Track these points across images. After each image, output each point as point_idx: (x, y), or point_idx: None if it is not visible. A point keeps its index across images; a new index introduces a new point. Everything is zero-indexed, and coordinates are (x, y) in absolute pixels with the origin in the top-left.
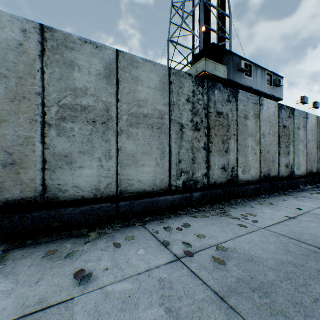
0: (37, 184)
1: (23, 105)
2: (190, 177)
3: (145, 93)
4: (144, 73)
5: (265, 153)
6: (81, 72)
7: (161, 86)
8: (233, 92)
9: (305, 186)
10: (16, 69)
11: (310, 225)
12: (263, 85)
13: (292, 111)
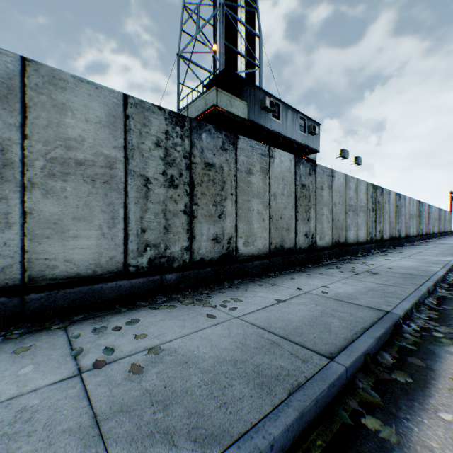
0: None
1: None
2: (161, 252)
3: (80, 129)
4: (77, 99)
5: (277, 219)
6: None
7: (109, 120)
8: (231, 137)
9: (330, 259)
10: None
11: (297, 309)
12: (295, 132)
13: (314, 167)
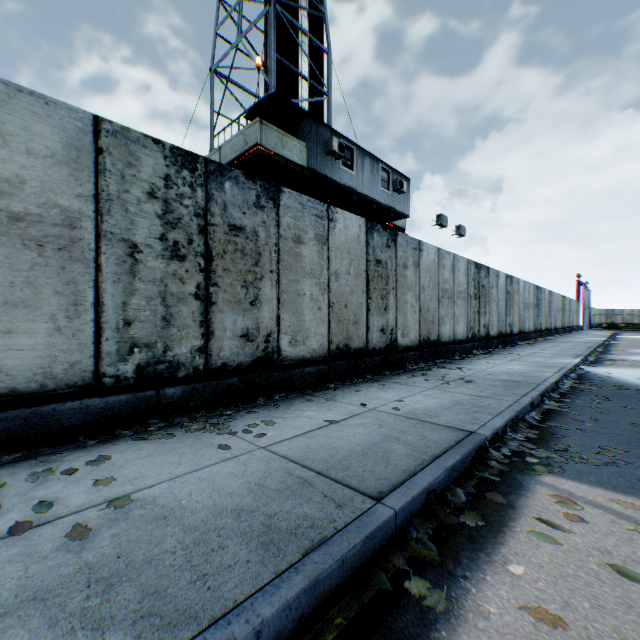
0: None
1: None
2: (157, 355)
3: (18, 165)
4: (13, 118)
5: (341, 308)
6: None
7: (70, 154)
8: (270, 189)
9: (417, 363)
10: None
11: (352, 432)
12: (375, 188)
13: (393, 236)
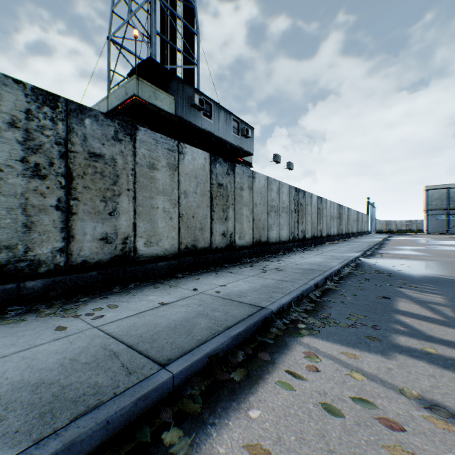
0: None
1: None
2: (19, 255)
3: None
4: None
5: (189, 218)
6: None
7: None
8: (127, 127)
9: (251, 258)
10: None
11: (175, 311)
12: (228, 133)
13: (232, 167)
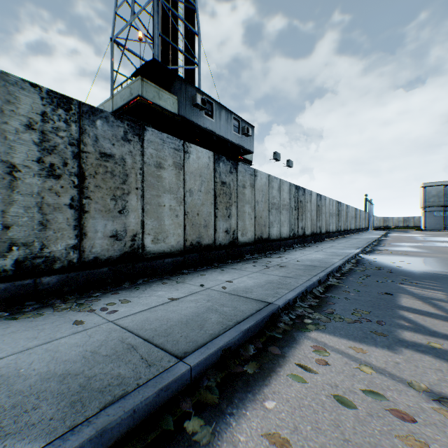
0: None
1: None
2: (35, 252)
3: None
4: None
5: (194, 215)
6: None
7: None
8: (136, 128)
9: (253, 254)
10: None
11: (185, 306)
12: (229, 131)
13: (235, 166)
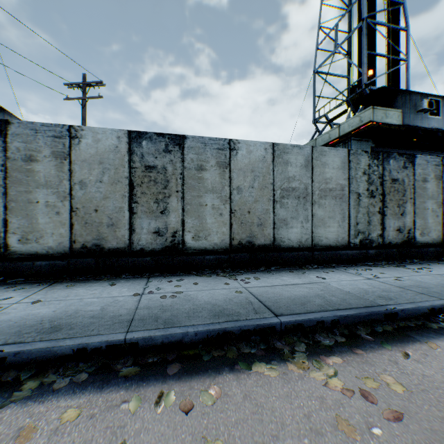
0: (270, 237)
1: (264, 191)
2: (365, 236)
3: (330, 173)
4: (329, 158)
5: None
6: (292, 166)
7: (341, 165)
8: (409, 158)
9: None
10: (262, 171)
11: None
12: None
13: None
